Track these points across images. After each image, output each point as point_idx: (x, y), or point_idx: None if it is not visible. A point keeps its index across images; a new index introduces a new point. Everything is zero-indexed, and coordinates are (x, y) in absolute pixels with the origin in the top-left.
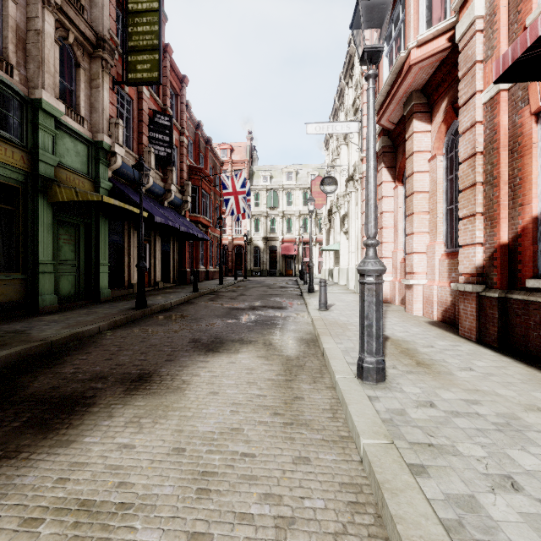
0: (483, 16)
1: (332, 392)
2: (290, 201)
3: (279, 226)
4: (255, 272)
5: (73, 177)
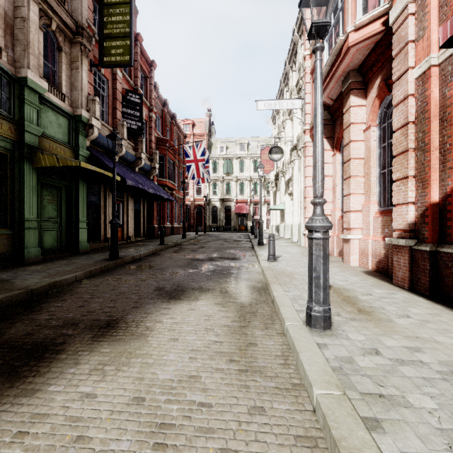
0: (415, 1)
1: (283, 338)
2: (242, 168)
3: (233, 189)
4: (213, 228)
5: (56, 146)
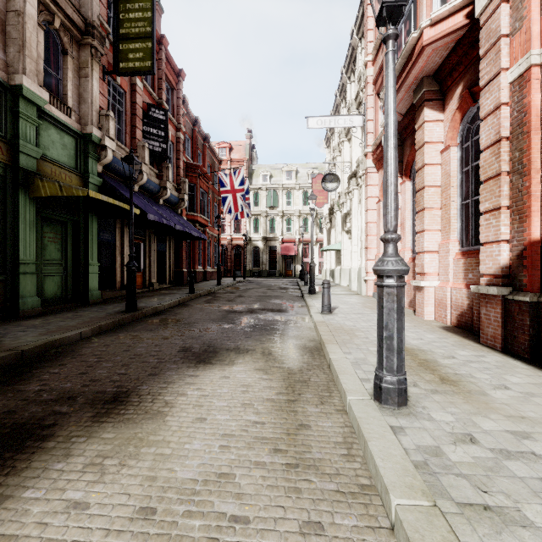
0: None
1: (344, 417)
2: (290, 201)
3: (279, 225)
4: (255, 273)
5: (59, 172)
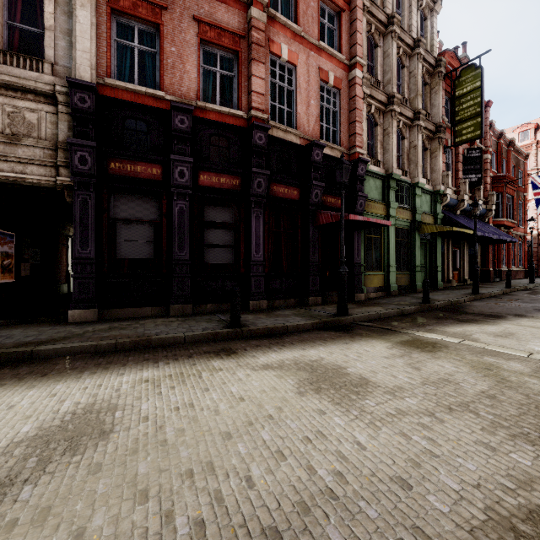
0: None
1: None
2: None
3: None
4: None
5: (425, 217)
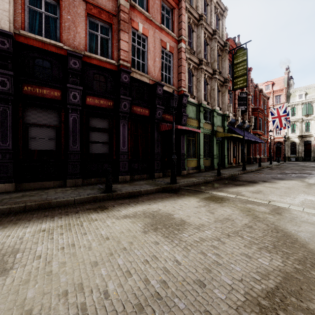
0: None
1: None
2: None
3: (313, 126)
4: (291, 158)
5: (219, 128)
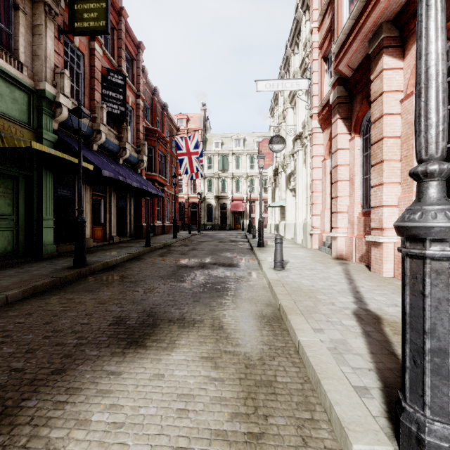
0: None
1: None
2: (238, 164)
3: (229, 186)
4: (208, 226)
5: (9, 125)
